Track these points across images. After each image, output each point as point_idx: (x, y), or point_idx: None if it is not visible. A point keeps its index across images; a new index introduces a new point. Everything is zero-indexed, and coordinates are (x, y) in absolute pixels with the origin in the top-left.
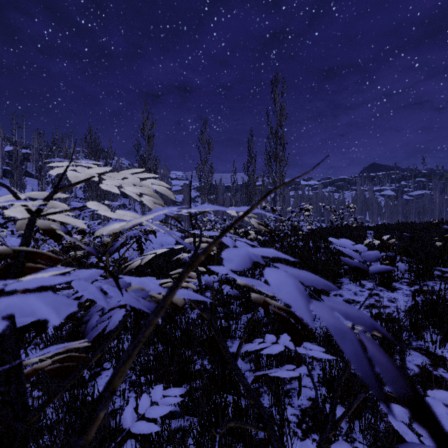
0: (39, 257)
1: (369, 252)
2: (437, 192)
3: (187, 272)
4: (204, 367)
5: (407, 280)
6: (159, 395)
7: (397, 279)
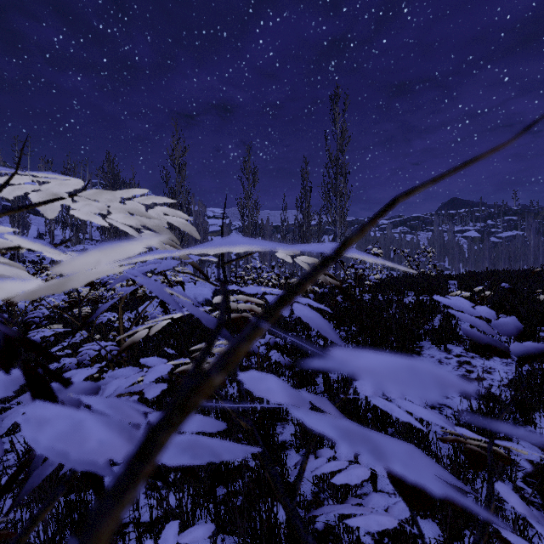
0: None
1: (503, 319)
2: (532, 233)
3: (172, 427)
4: (246, 465)
5: (505, 344)
6: (171, 543)
7: None
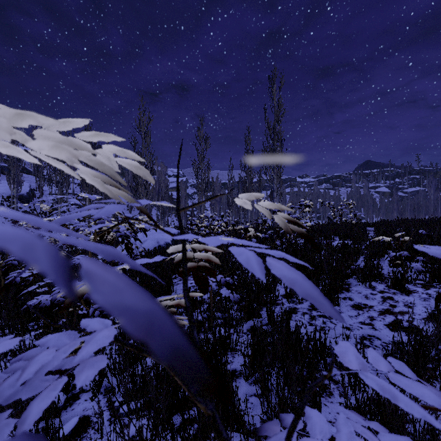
0: None
1: None
2: (432, 188)
3: None
4: None
5: (421, 281)
6: None
7: (411, 281)
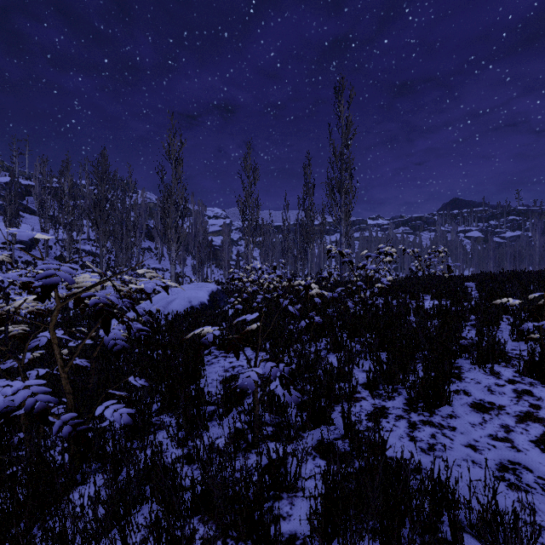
0: None
1: None
2: (537, 233)
3: None
4: None
5: None
6: None
7: None
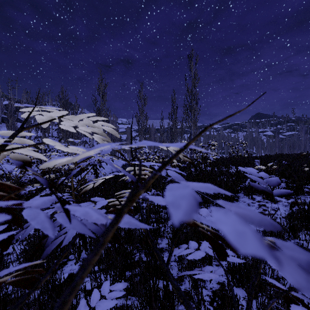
0: (0, 187)
1: (271, 178)
2: (303, 132)
3: (128, 207)
4: (142, 259)
5: None
6: (107, 289)
7: None
